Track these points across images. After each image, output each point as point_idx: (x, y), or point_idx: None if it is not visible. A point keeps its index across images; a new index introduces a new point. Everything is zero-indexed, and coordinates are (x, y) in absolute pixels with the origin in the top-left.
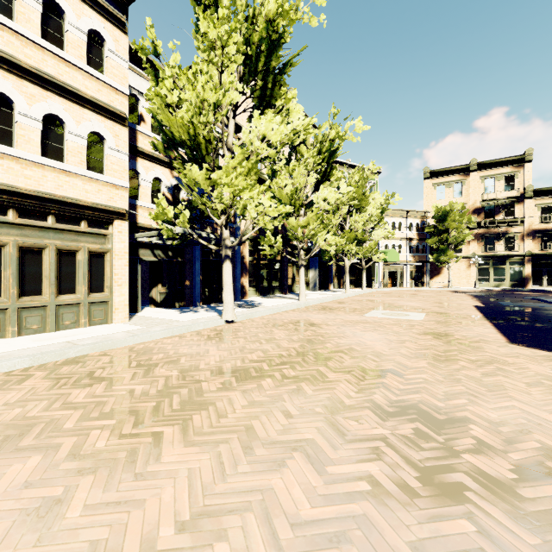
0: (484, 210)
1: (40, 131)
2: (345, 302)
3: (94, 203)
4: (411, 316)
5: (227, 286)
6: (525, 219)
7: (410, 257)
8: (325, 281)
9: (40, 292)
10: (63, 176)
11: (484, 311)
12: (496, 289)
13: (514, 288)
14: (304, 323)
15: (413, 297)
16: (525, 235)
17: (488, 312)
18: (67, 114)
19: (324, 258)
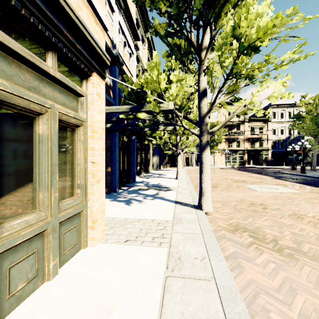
0: (227, 126)
1: None
2: None
3: (81, 19)
4: (285, 189)
5: (208, 175)
6: (245, 132)
7: (195, 149)
8: (159, 163)
9: None
10: None
11: (293, 182)
12: (235, 166)
13: (241, 166)
14: (260, 205)
15: (220, 173)
16: (245, 140)
17: (297, 182)
18: None
19: (166, 148)
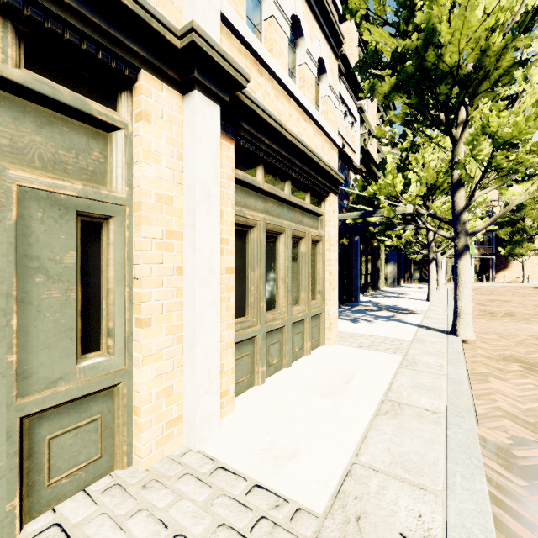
0: None
1: (286, 40)
2: (479, 303)
3: (328, 164)
4: None
5: (466, 290)
6: None
7: (475, 249)
8: (398, 276)
9: (273, 304)
10: (301, 119)
11: None
12: None
13: None
14: None
15: (531, 295)
16: None
17: None
18: (304, 22)
19: (409, 250)
